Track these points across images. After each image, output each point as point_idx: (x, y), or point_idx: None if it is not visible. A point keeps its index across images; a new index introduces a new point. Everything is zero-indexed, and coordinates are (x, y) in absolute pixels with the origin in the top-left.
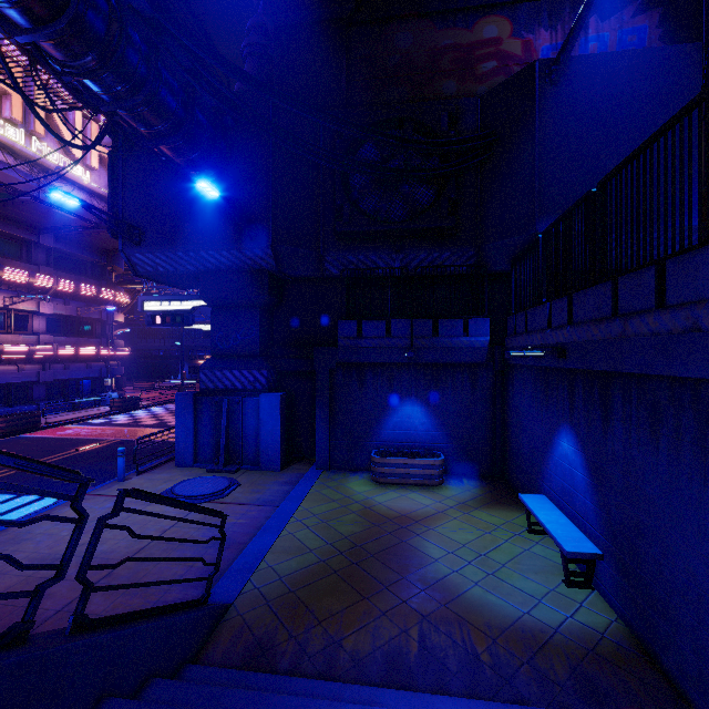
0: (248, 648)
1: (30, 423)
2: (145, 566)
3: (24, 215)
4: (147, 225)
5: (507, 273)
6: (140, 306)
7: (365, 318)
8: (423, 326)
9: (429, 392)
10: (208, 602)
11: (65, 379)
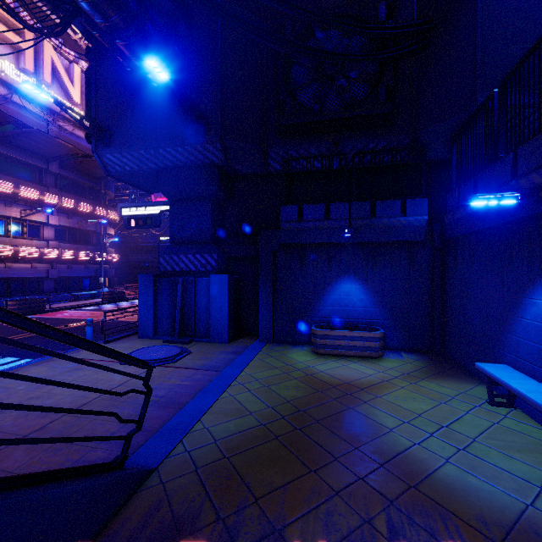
0: (162, 531)
1: (37, 307)
2: (80, 421)
3: (35, 145)
4: (115, 128)
5: (441, 161)
6: (118, 212)
7: (305, 203)
8: (361, 208)
9: (367, 271)
10: (128, 465)
11: (69, 276)
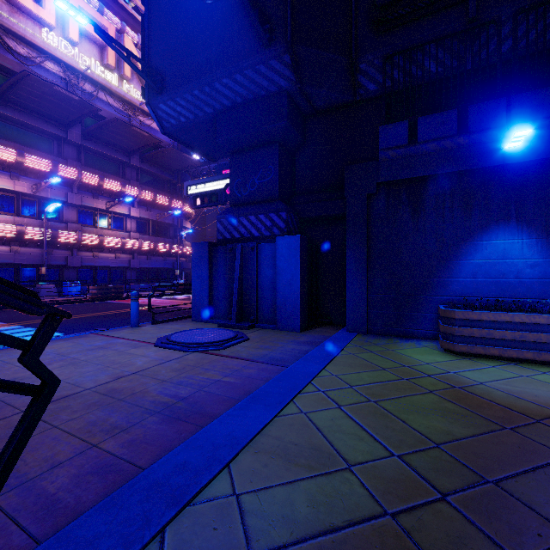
0: None
1: (115, 293)
2: None
3: (117, 138)
4: (168, 70)
5: None
6: (185, 191)
7: (420, 115)
8: (533, 102)
9: (546, 211)
10: None
11: (149, 268)
